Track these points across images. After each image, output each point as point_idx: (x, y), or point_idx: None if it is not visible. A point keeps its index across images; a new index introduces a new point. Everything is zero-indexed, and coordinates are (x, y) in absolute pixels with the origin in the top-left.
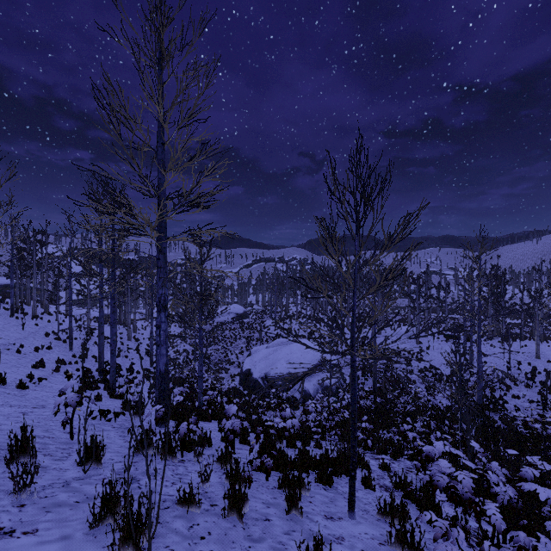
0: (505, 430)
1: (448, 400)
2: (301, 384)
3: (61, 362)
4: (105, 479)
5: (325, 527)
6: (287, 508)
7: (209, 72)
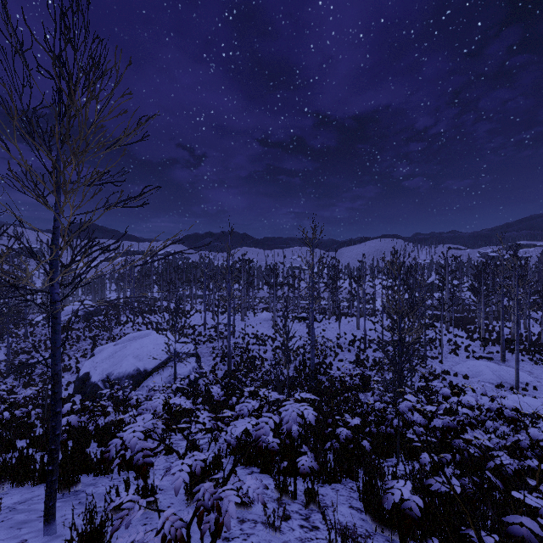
0: (329, 388)
1: (291, 372)
2: (151, 379)
3: None
4: None
5: None
6: None
7: None
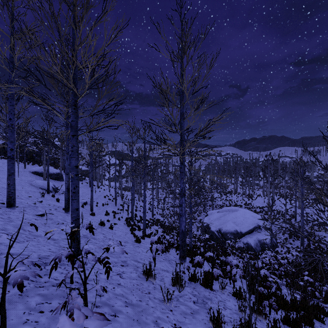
0: None
1: None
2: (245, 238)
3: (114, 212)
4: (191, 298)
5: None
6: None
7: (212, 60)
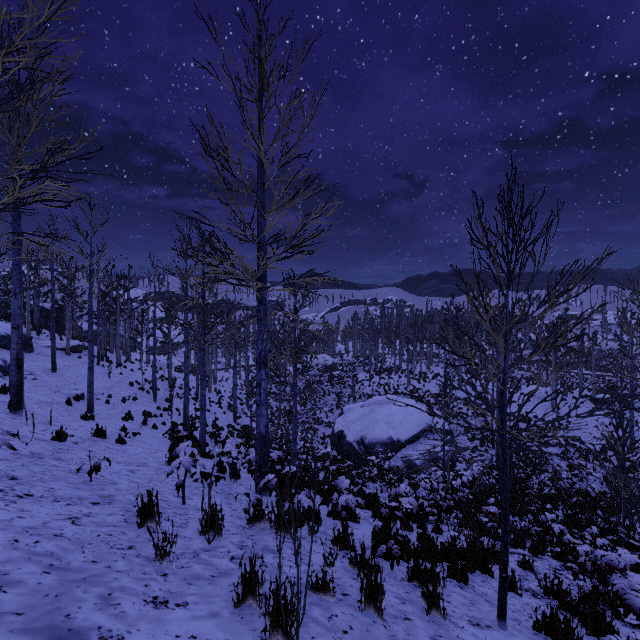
0: None
1: (599, 484)
2: (405, 452)
3: (147, 414)
4: (229, 552)
5: (474, 635)
6: (427, 607)
7: (314, 102)
